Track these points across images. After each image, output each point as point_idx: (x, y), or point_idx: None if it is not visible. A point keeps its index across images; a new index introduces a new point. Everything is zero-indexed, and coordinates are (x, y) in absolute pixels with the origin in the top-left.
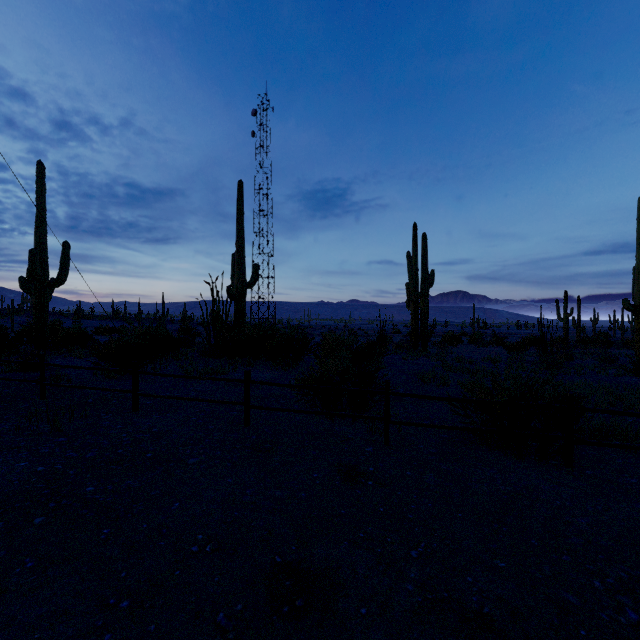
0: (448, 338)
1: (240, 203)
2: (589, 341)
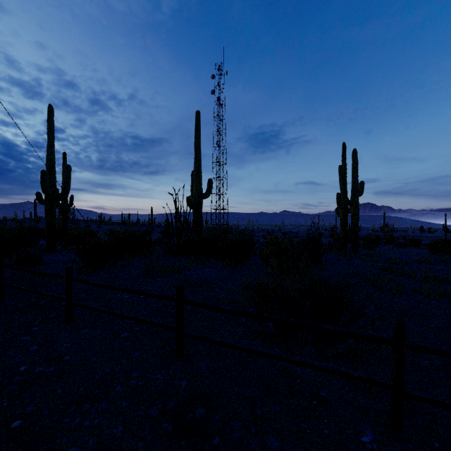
0: (370, 240)
1: (197, 129)
2: None
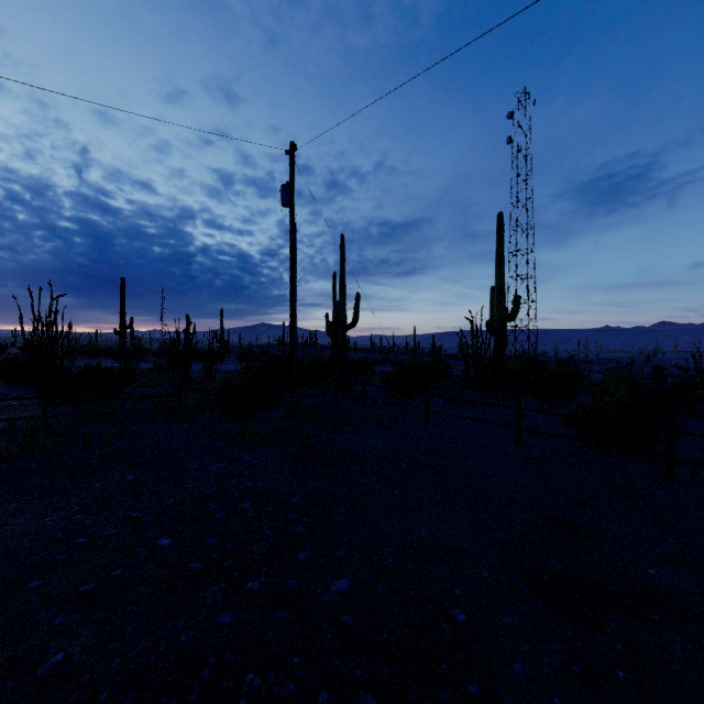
0: None
1: (500, 235)
2: None
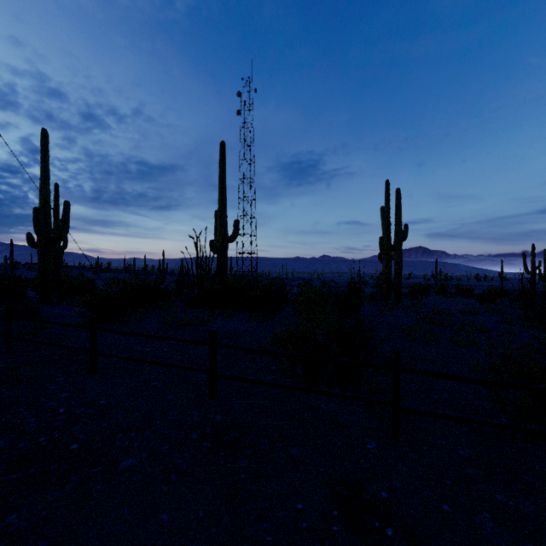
0: (417, 289)
1: (222, 162)
2: None
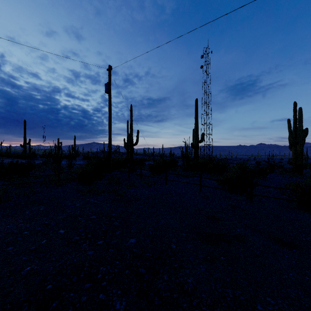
0: None
1: (196, 108)
2: None
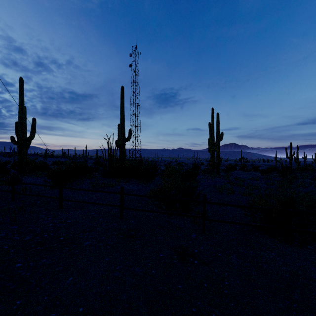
0: (229, 167)
1: (122, 97)
2: (303, 169)
